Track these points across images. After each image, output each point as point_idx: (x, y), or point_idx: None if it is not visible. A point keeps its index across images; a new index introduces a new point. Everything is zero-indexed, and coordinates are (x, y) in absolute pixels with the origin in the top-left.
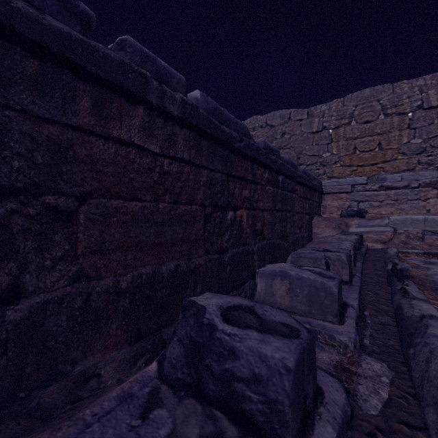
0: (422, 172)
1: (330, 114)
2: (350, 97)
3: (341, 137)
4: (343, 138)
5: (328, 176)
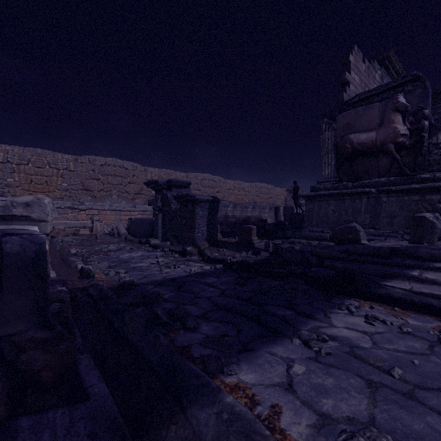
0: (66, 202)
1: (13, 154)
2: (29, 149)
3: (22, 171)
4: (24, 172)
5: (13, 194)
